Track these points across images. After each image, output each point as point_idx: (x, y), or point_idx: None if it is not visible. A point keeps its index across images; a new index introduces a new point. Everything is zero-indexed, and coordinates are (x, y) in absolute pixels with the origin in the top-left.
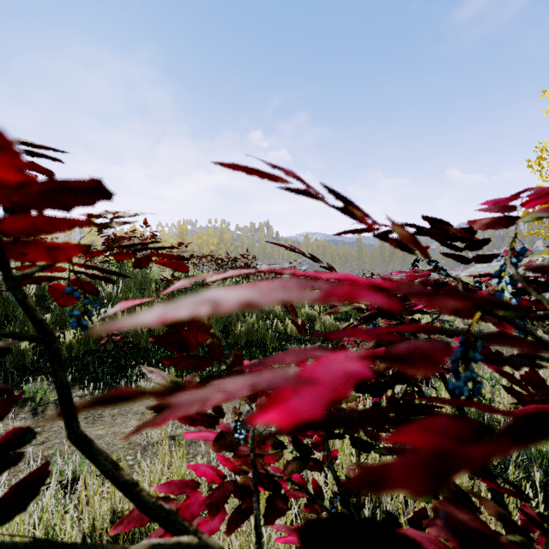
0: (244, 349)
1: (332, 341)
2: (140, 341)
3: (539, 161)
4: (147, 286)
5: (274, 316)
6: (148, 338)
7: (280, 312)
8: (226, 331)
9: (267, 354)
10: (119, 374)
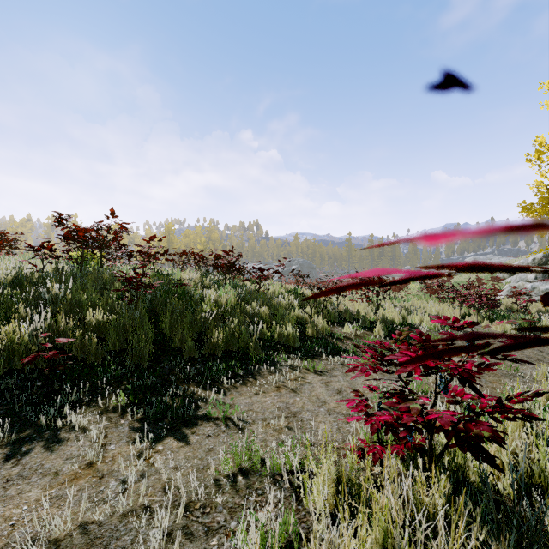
0: (222, 362)
1: (326, 349)
2: (87, 355)
3: (539, 155)
4: (111, 285)
5: (260, 319)
6: (98, 351)
7: (267, 315)
8: (202, 339)
9: (249, 368)
10: (48, 403)
